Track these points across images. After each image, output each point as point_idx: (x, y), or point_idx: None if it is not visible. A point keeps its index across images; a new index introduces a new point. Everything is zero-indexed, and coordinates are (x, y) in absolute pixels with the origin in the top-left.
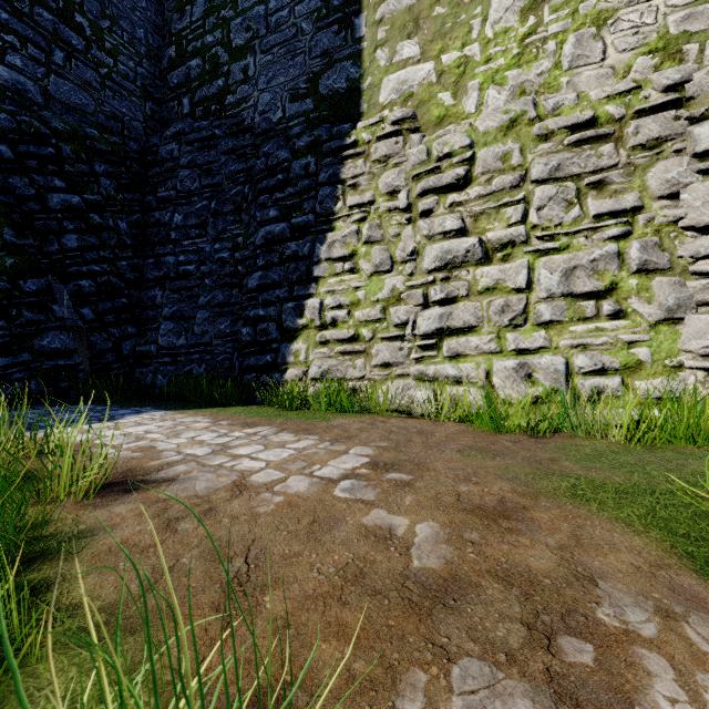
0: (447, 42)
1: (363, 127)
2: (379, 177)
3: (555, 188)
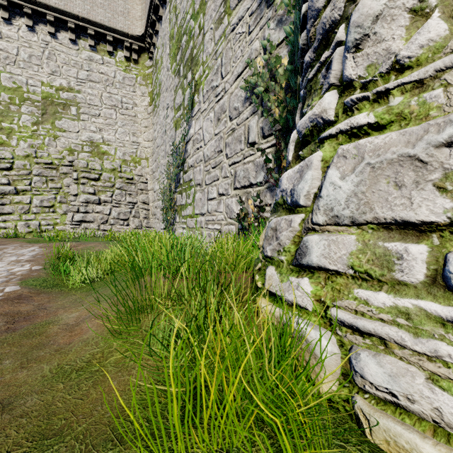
0: (4, 119)
1: None
2: None
3: (40, 178)
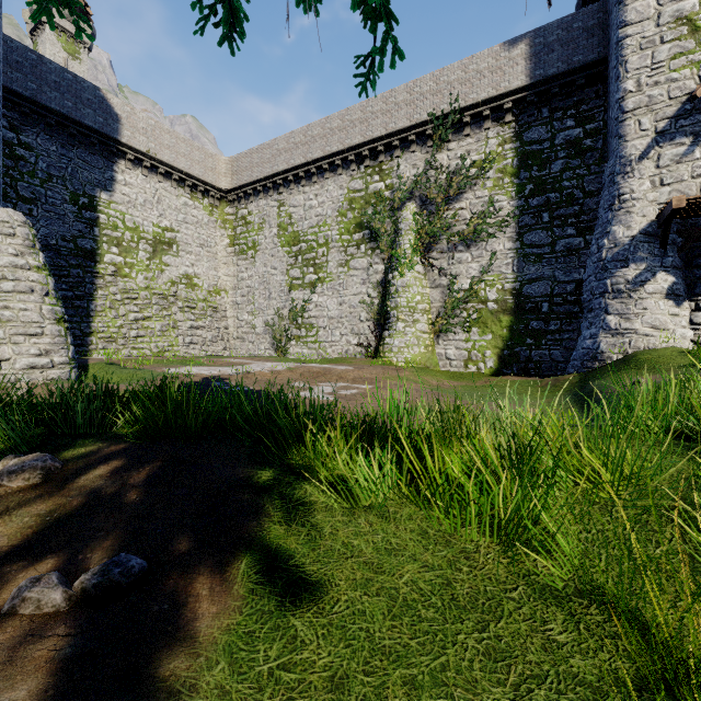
0: (127, 255)
1: (101, 268)
2: (109, 287)
3: (158, 307)
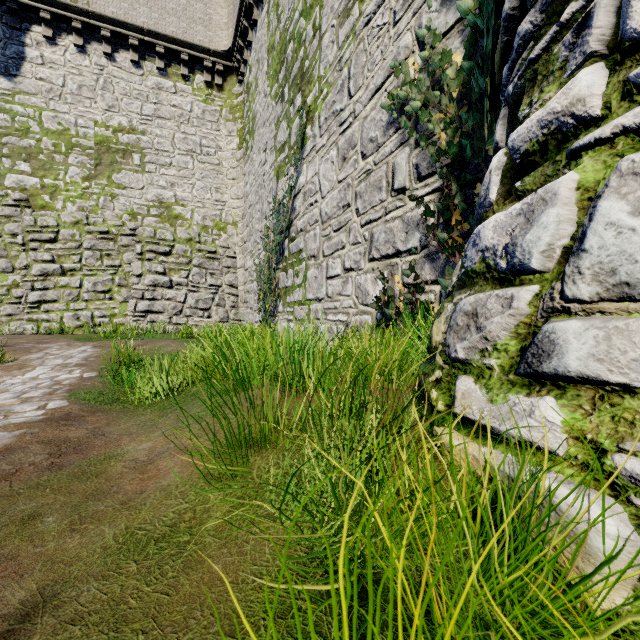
0: (47, 174)
1: None
2: (5, 225)
3: (93, 253)
